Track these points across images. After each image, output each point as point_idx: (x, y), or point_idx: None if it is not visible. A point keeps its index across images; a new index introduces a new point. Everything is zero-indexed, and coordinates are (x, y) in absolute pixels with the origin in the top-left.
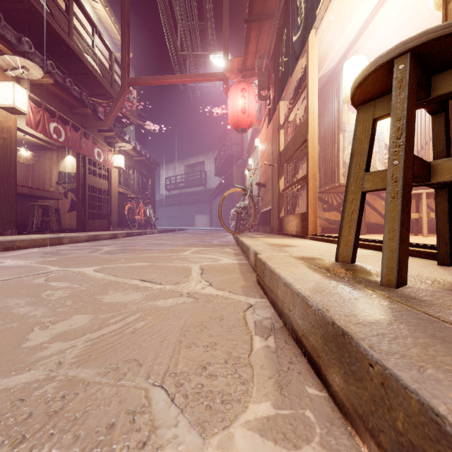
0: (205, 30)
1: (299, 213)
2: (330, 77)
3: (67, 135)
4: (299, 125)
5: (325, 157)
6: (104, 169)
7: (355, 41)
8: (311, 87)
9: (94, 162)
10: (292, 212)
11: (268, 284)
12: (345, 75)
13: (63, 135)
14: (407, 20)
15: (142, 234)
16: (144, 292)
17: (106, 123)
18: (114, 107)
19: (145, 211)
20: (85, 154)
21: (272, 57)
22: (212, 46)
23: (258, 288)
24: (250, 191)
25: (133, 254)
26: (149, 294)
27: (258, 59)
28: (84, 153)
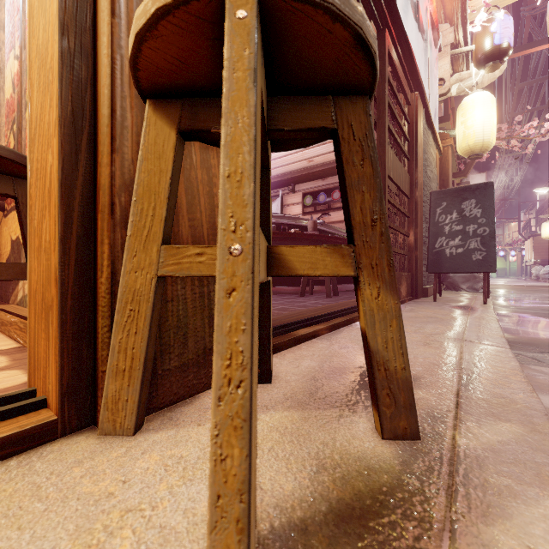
0: None
1: None
2: None
3: None
4: None
5: None
6: None
7: None
8: None
9: None
10: None
11: None
12: None
13: None
14: None
15: None
16: None
17: None
18: None
19: None
20: None
21: None
22: None
23: None
24: None
25: None
26: None
27: None
28: None
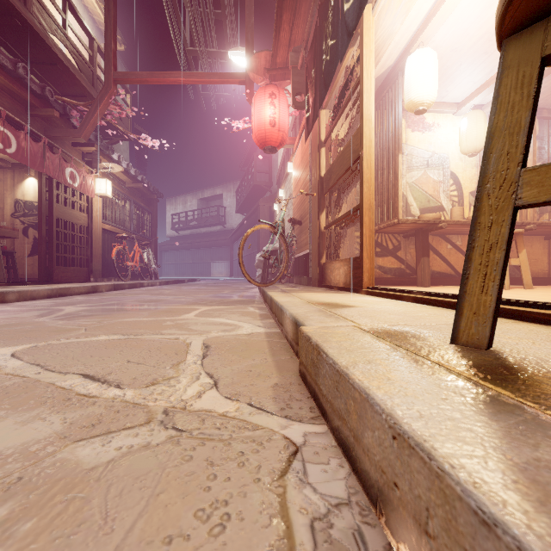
0: (223, 18)
1: (349, 258)
2: (387, 80)
3: (20, 145)
4: (345, 143)
5: (378, 185)
6: (82, 197)
7: (422, 29)
8: (367, 83)
9: (66, 186)
10: (336, 257)
11: (330, 396)
12: (408, 74)
13: (13, 144)
14: (488, 5)
15: (136, 286)
16: (72, 413)
17: (82, 133)
18: (94, 111)
19: (142, 256)
20: (50, 174)
21: (311, 46)
22: (231, 41)
23: (303, 391)
24: (281, 229)
25: (105, 319)
26: (80, 418)
27: (293, 53)
28: (49, 173)
